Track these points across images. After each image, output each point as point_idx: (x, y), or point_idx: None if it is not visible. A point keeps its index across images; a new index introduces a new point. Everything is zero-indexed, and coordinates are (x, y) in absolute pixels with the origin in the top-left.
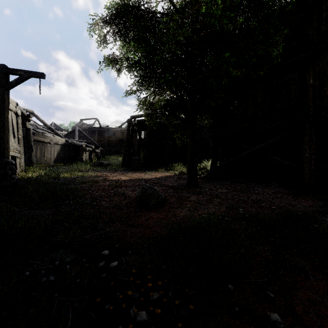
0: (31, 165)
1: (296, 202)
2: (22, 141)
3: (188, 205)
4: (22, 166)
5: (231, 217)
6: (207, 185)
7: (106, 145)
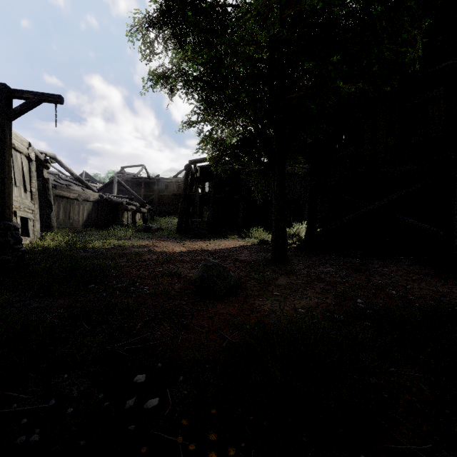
0: (49, 231)
1: (446, 289)
2: (37, 196)
3: (275, 293)
4: (37, 231)
5: (346, 314)
6: (302, 261)
7: (156, 202)
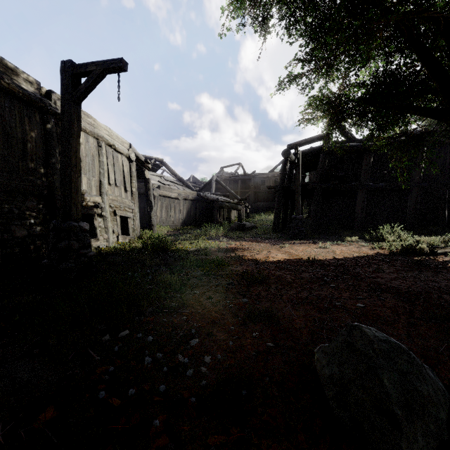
0: (150, 229)
1: None
2: (136, 195)
3: None
4: (137, 230)
5: None
6: None
7: (252, 199)
